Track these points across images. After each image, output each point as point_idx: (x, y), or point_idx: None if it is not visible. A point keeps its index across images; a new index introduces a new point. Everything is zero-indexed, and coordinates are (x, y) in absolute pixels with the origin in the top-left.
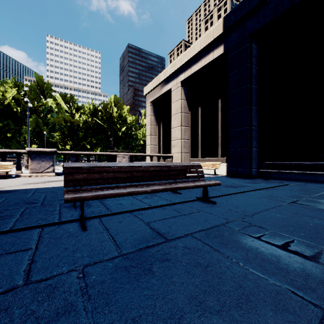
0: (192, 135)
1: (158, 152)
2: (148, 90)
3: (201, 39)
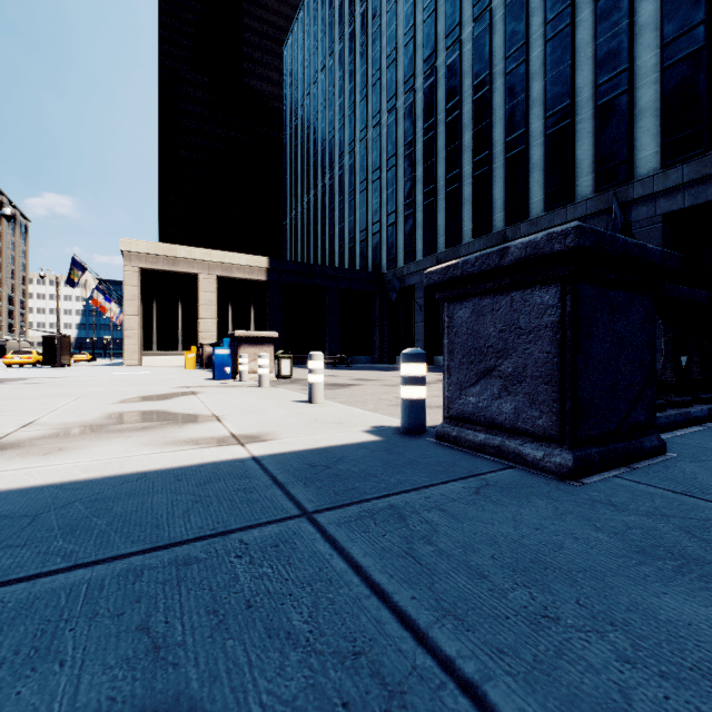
0: (220, 329)
1: (144, 341)
2: (141, 250)
3: (249, 258)
